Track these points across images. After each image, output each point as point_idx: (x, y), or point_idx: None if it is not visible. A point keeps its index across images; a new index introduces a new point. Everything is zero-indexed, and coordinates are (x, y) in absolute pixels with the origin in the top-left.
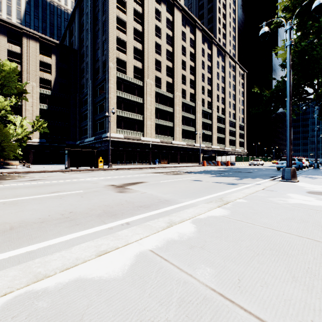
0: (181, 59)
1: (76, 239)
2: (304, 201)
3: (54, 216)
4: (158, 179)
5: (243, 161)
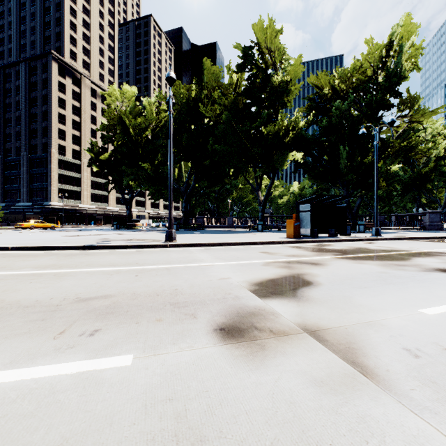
0: None
1: None
2: None
3: None
4: None
5: None
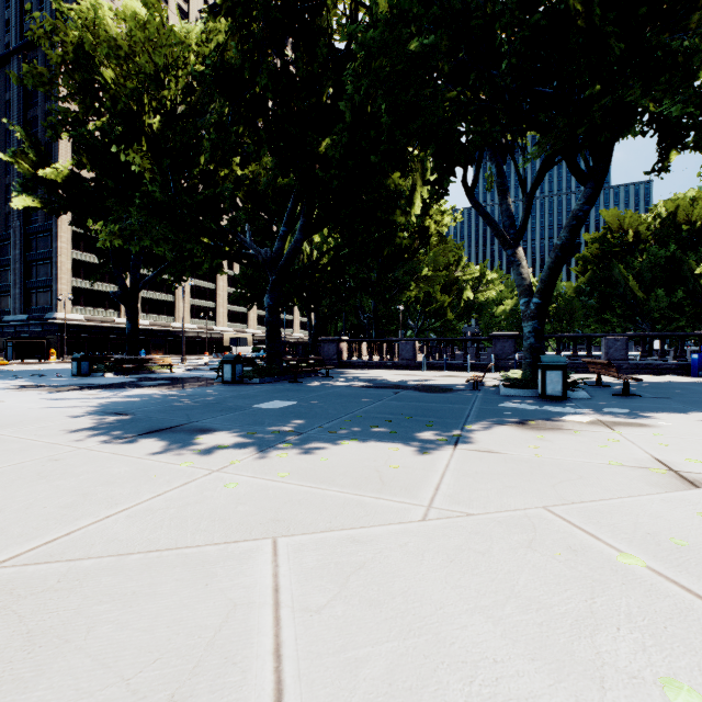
0: None
1: None
2: None
3: None
4: None
5: None
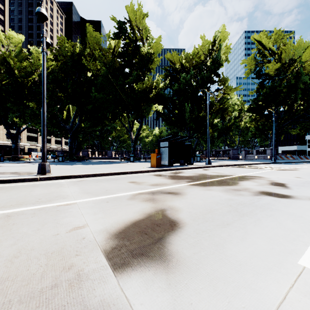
0: None
1: None
2: None
3: None
4: None
5: None
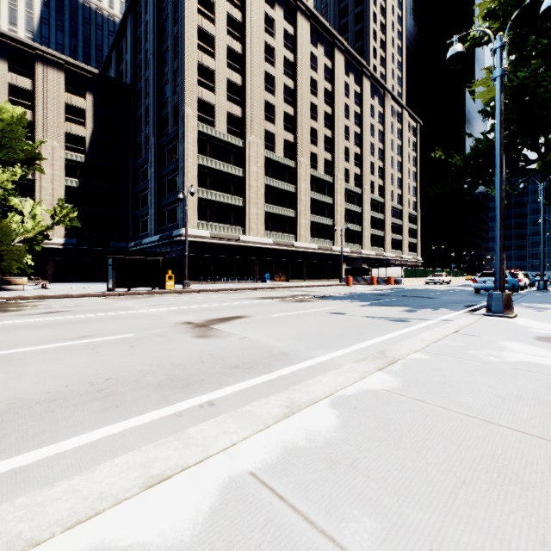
0: (310, 101)
1: (111, 439)
2: (533, 357)
3: (76, 387)
4: (270, 311)
5: (416, 277)
